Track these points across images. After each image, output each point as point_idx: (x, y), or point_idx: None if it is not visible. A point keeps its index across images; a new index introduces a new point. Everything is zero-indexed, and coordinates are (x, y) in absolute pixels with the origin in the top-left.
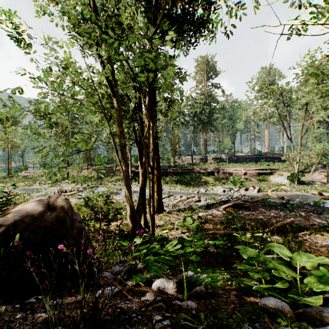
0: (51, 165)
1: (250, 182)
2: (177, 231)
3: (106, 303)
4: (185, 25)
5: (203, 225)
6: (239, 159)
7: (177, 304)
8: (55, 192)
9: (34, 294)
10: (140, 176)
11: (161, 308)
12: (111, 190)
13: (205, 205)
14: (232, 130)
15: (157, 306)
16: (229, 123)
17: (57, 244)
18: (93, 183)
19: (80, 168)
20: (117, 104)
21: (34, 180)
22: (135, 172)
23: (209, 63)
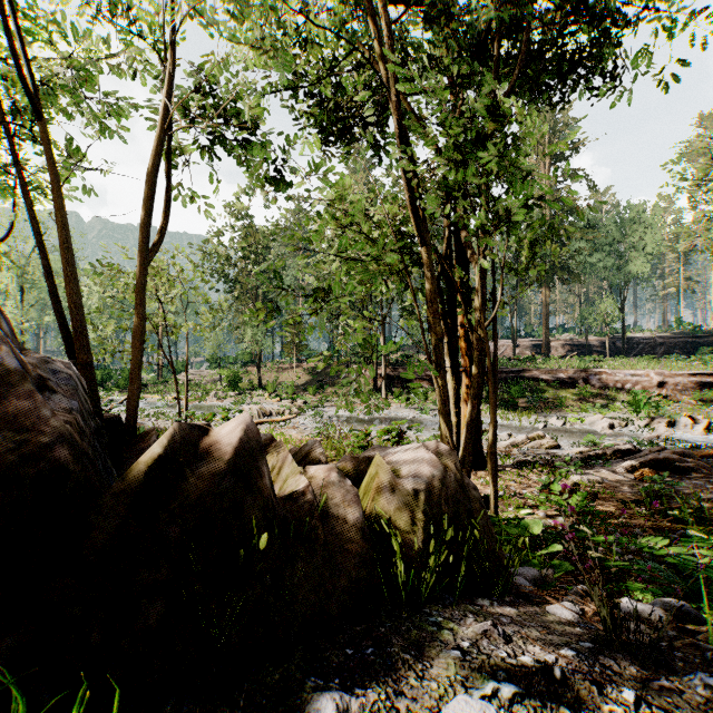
0: (226, 361)
1: (675, 406)
2: (537, 512)
3: (668, 620)
4: (551, 75)
5: (592, 505)
6: (635, 346)
7: (707, 647)
8: (254, 415)
9: (472, 595)
10: (450, 393)
11: (699, 648)
12: (353, 415)
13: (579, 459)
14: (616, 278)
15: (689, 644)
16: (609, 261)
17: (469, 524)
18: (312, 399)
19: (279, 366)
20: (428, 259)
21: (204, 389)
22: (391, 378)
23: (557, 124)
